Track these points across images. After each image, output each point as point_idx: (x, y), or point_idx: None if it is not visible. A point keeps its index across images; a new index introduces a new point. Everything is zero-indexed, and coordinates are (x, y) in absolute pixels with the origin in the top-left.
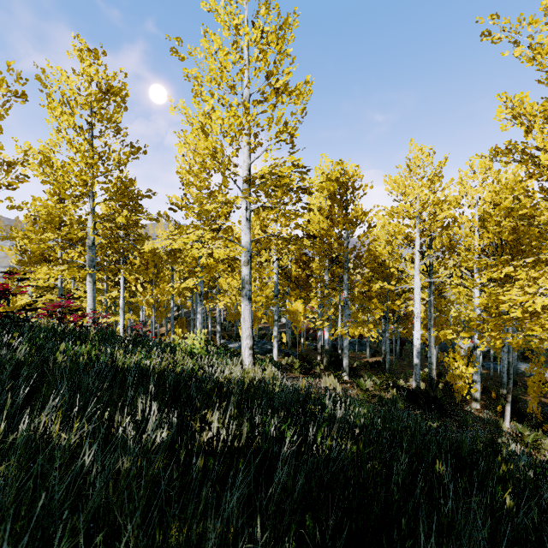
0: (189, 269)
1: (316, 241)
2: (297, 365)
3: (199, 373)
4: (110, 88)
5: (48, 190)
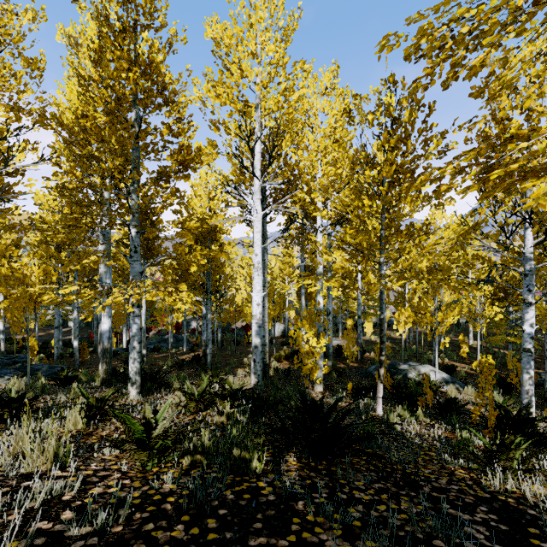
0: None
1: None
2: None
3: None
4: None
5: None
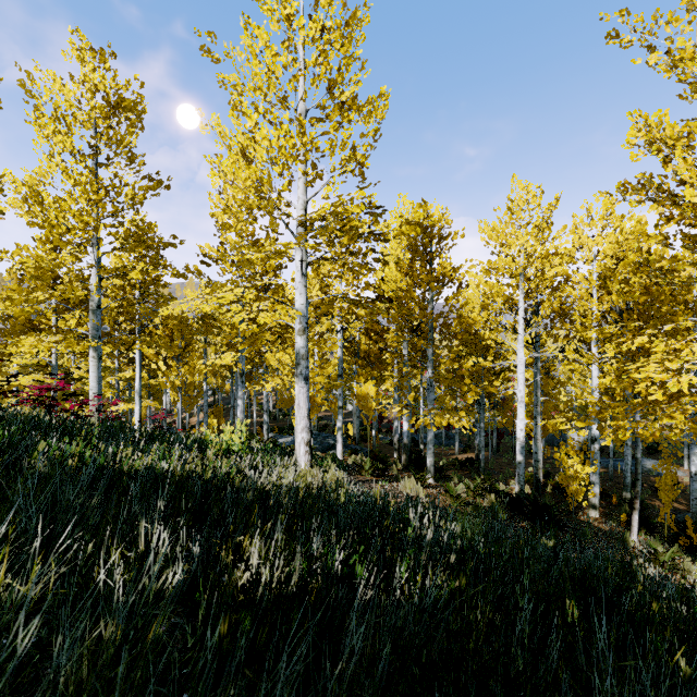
0: (228, 341)
1: (393, 304)
2: (368, 465)
3: (238, 479)
4: (121, 101)
5: (38, 236)
